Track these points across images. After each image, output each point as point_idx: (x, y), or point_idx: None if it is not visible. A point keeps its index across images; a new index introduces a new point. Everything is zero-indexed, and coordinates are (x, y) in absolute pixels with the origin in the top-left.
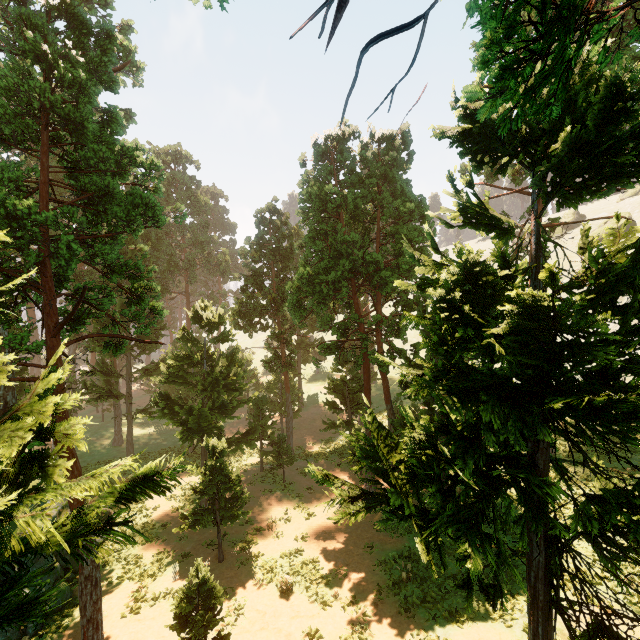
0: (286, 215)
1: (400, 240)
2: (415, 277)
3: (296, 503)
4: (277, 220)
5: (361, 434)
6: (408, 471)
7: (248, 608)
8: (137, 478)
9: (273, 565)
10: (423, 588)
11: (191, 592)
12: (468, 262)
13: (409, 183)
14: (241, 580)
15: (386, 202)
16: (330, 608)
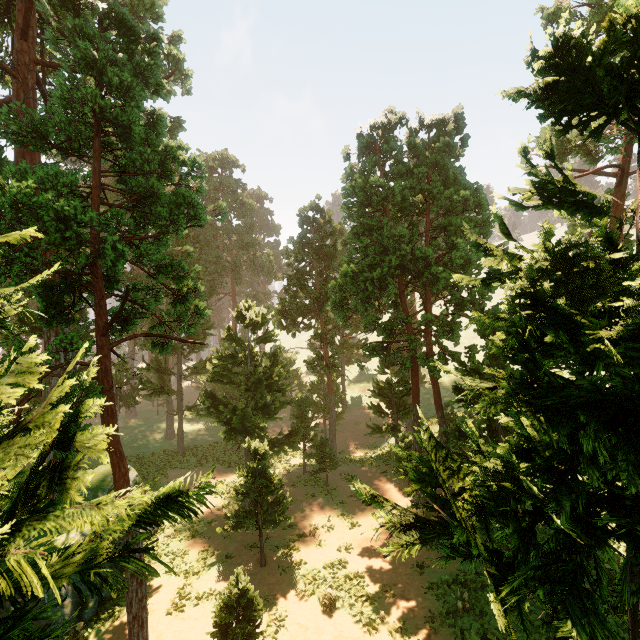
0: (329, 213)
1: (453, 232)
2: (470, 273)
3: (339, 510)
4: (320, 218)
5: (415, 453)
6: (473, 500)
7: (289, 620)
8: (160, 498)
9: (315, 576)
10: (483, 622)
11: (231, 602)
12: (560, 245)
13: (462, 171)
14: (283, 588)
15: (437, 192)
16: (376, 632)
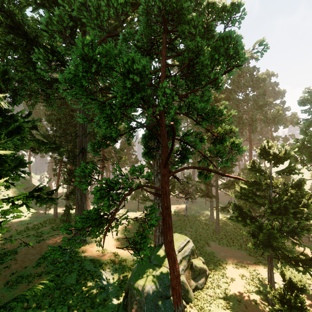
0: None
1: None
2: None
3: None
4: None
5: None
6: None
7: None
8: None
9: None
10: None
11: None
12: None
13: None
14: None
15: None
16: None
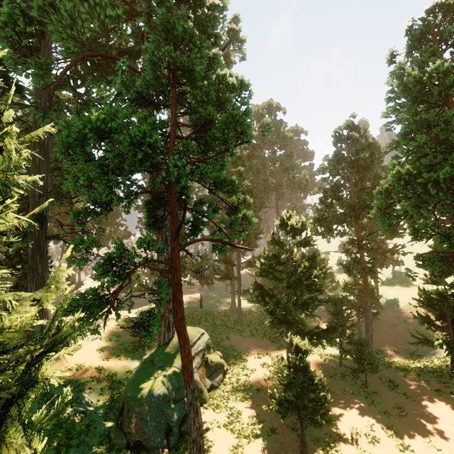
0: (365, 127)
1: None
2: None
3: (384, 422)
4: (355, 133)
5: None
6: None
7: None
8: None
9: None
10: None
11: None
12: None
13: None
14: None
15: None
16: None
